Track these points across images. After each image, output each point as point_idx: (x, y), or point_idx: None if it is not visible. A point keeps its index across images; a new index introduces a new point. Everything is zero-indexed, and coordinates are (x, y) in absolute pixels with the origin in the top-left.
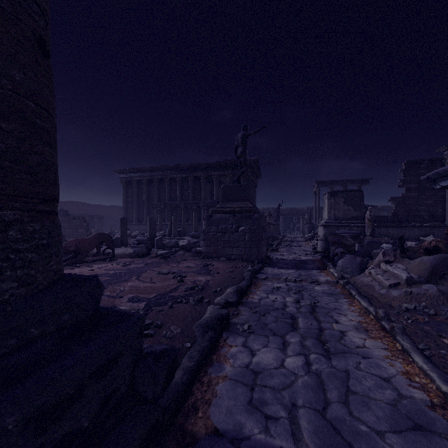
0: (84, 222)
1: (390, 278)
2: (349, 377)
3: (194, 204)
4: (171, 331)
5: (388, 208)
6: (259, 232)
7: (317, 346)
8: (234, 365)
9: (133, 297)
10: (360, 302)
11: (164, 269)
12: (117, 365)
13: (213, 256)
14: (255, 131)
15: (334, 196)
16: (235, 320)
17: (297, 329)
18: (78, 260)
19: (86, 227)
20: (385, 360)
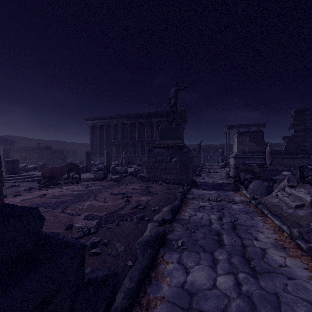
0: (62, 154)
1: (295, 200)
2: (280, 302)
3: (139, 141)
4: (116, 249)
5: (279, 145)
6: (187, 162)
7: (243, 265)
8: (170, 284)
9: (88, 215)
10: (272, 220)
11: (115, 191)
12: (51, 304)
13: (153, 180)
14: (184, 87)
15: (242, 135)
16: (170, 236)
17: (223, 245)
18: (53, 183)
19: (63, 158)
20: (309, 282)
